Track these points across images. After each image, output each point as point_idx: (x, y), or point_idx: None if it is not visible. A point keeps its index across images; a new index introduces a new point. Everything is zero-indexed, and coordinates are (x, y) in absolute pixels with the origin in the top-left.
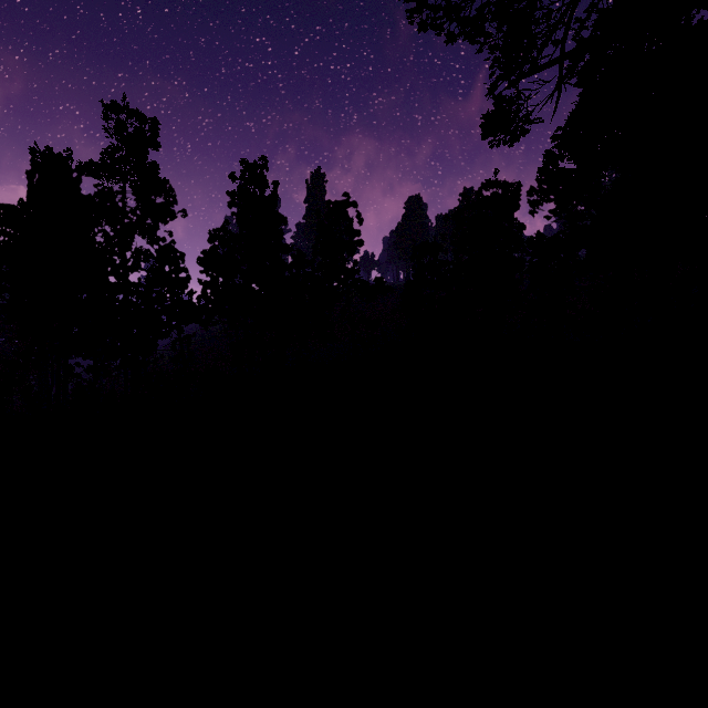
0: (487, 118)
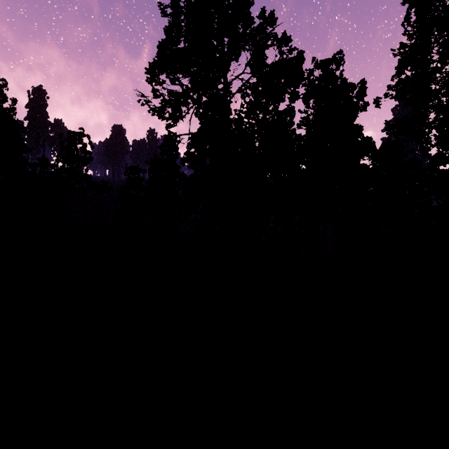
0: (165, 136)
